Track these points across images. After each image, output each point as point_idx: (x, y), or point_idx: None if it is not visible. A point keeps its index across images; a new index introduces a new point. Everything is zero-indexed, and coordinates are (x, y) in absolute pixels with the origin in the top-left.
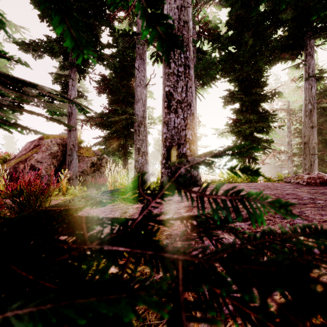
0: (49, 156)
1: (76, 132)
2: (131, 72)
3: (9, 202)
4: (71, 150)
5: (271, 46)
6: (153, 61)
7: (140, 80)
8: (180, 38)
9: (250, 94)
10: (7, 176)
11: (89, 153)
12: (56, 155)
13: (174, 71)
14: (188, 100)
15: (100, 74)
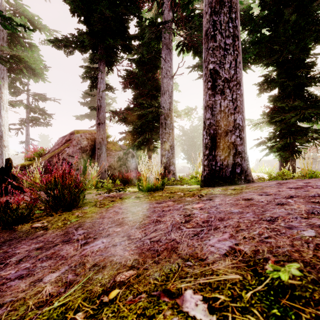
0: (79, 150)
1: (105, 125)
2: (156, 65)
3: (44, 194)
4: (100, 143)
5: (319, 19)
6: (179, 51)
7: (167, 71)
8: (227, 3)
9: (292, 78)
10: (42, 169)
11: (116, 148)
12: (86, 149)
13: (221, 44)
14: (237, 78)
15: (128, 65)
